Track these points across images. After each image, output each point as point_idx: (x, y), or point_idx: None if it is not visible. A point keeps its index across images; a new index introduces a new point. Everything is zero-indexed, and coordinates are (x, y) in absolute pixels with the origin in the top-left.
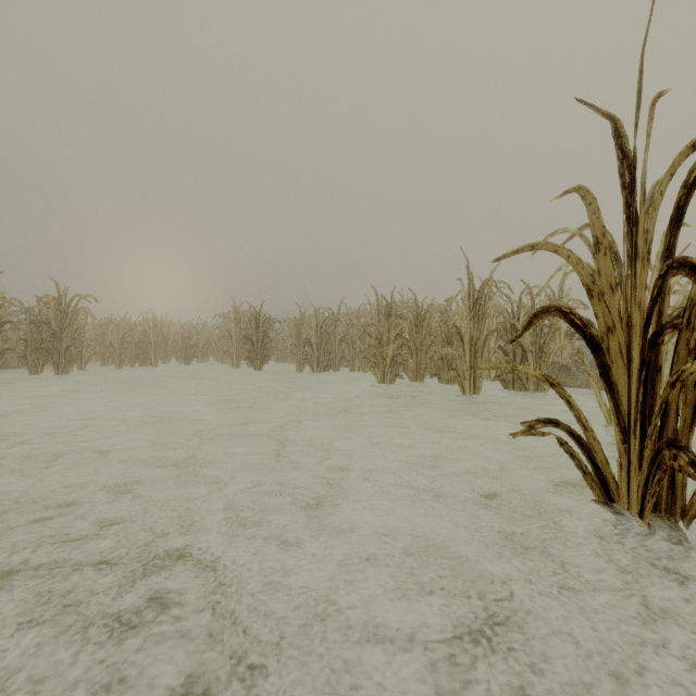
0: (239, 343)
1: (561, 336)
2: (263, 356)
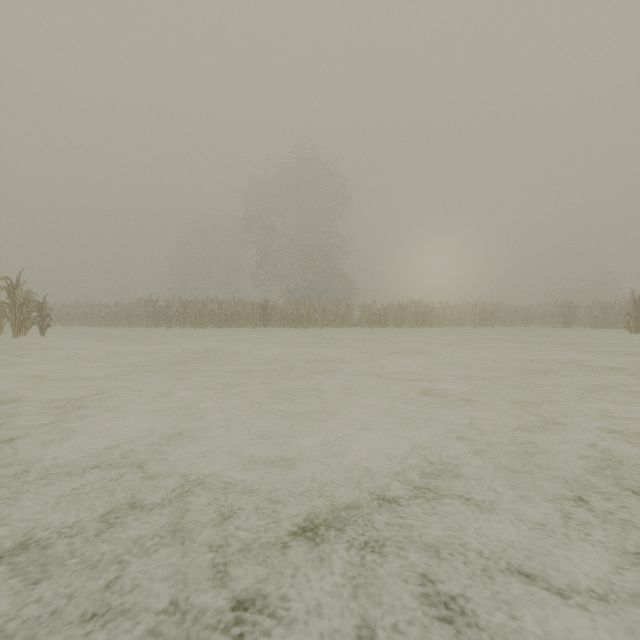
0: (557, 317)
1: None
2: (572, 322)
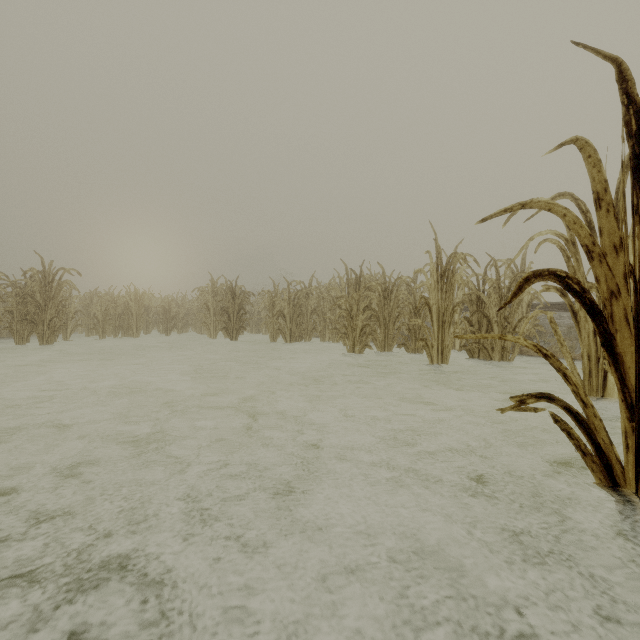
0: (216, 314)
1: (523, 308)
2: (239, 327)
